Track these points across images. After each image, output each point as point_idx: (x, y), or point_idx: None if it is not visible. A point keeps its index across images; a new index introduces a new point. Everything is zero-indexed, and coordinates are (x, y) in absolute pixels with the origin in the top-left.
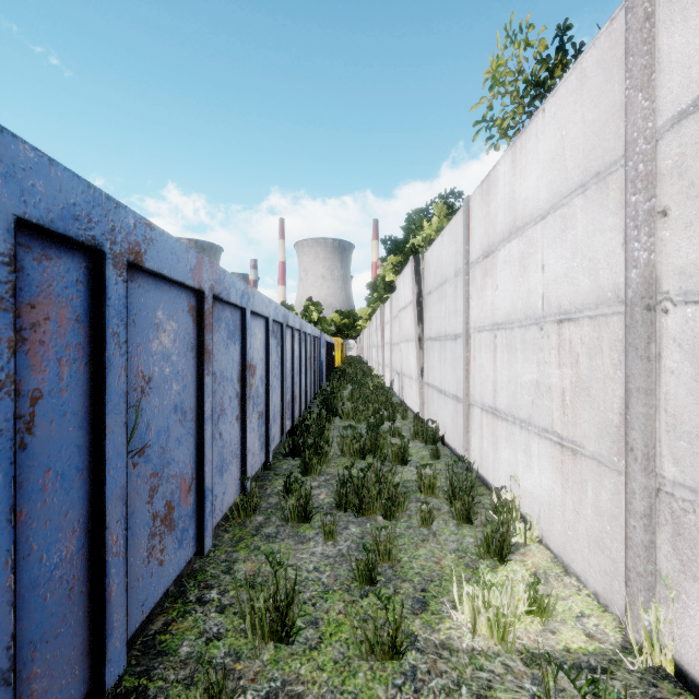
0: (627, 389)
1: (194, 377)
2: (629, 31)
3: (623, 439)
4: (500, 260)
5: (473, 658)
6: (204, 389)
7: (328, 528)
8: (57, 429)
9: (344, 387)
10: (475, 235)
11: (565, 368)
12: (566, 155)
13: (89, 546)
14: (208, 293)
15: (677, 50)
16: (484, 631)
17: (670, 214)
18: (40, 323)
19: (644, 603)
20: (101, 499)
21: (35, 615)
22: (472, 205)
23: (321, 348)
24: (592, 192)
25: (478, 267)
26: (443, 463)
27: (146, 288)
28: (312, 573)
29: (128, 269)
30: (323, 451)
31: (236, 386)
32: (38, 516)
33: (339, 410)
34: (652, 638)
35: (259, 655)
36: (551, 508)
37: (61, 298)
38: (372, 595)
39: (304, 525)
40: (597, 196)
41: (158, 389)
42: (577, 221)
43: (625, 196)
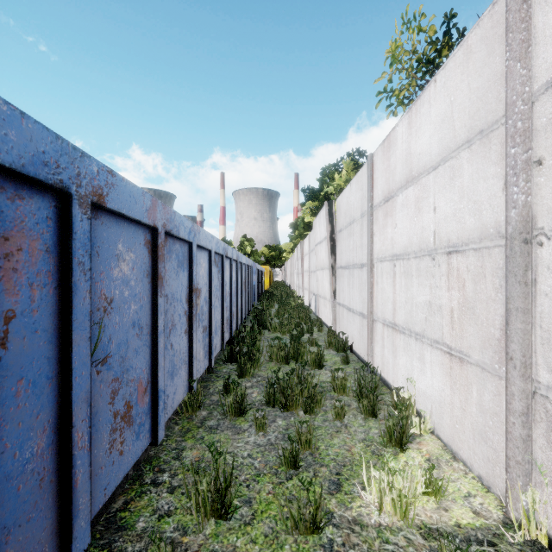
0: (507, 308)
1: (150, 298)
2: (509, 12)
3: (503, 350)
4: (399, 203)
5: (380, 532)
6: (158, 308)
7: (259, 421)
8: (29, 344)
9: (272, 305)
10: (378, 183)
11: (453, 291)
12: (454, 117)
13: (57, 442)
14: (161, 229)
15: (551, 26)
16: (388, 509)
17: (544, 163)
18: (14, 253)
19: (522, 486)
20: (68, 402)
21: (9, 504)
22: (375, 160)
23: (254, 275)
24: (476, 147)
25: (381, 209)
26: (352, 367)
27: (108, 225)
28: (247, 459)
29: (92, 208)
30: (255, 358)
31: (184, 305)
32: (12, 418)
33: (268, 324)
34: (529, 516)
35: (202, 530)
36: (441, 405)
37: (33, 232)
38: (296, 478)
39: (239, 419)
40: (481, 149)
41: (119, 309)
42: (463, 170)
43: (505, 148)
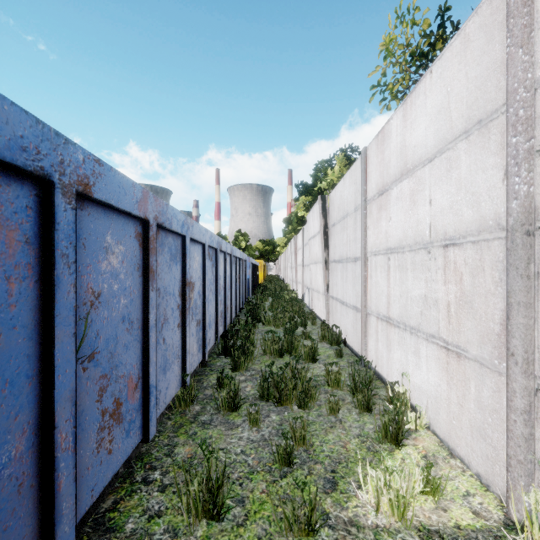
0: (508, 303)
1: (141, 292)
2: None
3: (503, 345)
4: (393, 197)
5: (377, 534)
6: (149, 302)
7: (253, 416)
8: (5, 341)
9: (266, 299)
10: (372, 177)
11: (450, 285)
12: (451, 107)
13: (39, 444)
14: (152, 222)
15: None
16: (386, 509)
17: None
18: None
19: (525, 487)
20: (50, 402)
21: None
22: (369, 153)
23: (248, 269)
24: (475, 137)
25: (374, 203)
26: (346, 361)
27: (96, 216)
28: (240, 456)
29: (78, 198)
30: (249, 351)
31: (177, 299)
32: None
33: (262, 317)
34: (531, 517)
35: (193, 532)
36: (437, 400)
37: (10, 222)
38: (290, 476)
39: (233, 414)
40: (480, 140)
41: (107, 303)
42: (461, 162)
43: (506, 138)
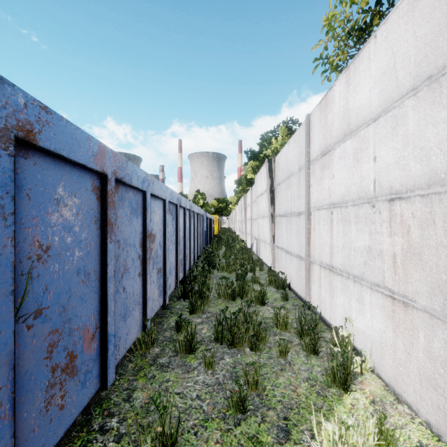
0: None
1: (98, 244)
2: None
3: None
4: (336, 156)
5: None
6: (107, 254)
7: (208, 360)
8: None
9: (220, 248)
10: (315, 140)
11: (396, 237)
12: (397, 67)
13: None
14: (110, 176)
15: None
16: None
17: None
18: None
19: None
20: None
21: None
22: (312, 119)
23: (205, 222)
24: (424, 93)
25: (318, 163)
26: (291, 304)
27: (44, 167)
28: (195, 401)
29: (20, 146)
30: (205, 295)
31: (138, 250)
32: None
33: (216, 264)
34: None
35: None
36: (382, 346)
37: None
38: (244, 424)
39: (190, 356)
40: (430, 95)
41: (59, 256)
42: (408, 118)
43: None
